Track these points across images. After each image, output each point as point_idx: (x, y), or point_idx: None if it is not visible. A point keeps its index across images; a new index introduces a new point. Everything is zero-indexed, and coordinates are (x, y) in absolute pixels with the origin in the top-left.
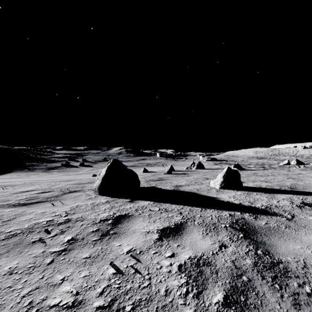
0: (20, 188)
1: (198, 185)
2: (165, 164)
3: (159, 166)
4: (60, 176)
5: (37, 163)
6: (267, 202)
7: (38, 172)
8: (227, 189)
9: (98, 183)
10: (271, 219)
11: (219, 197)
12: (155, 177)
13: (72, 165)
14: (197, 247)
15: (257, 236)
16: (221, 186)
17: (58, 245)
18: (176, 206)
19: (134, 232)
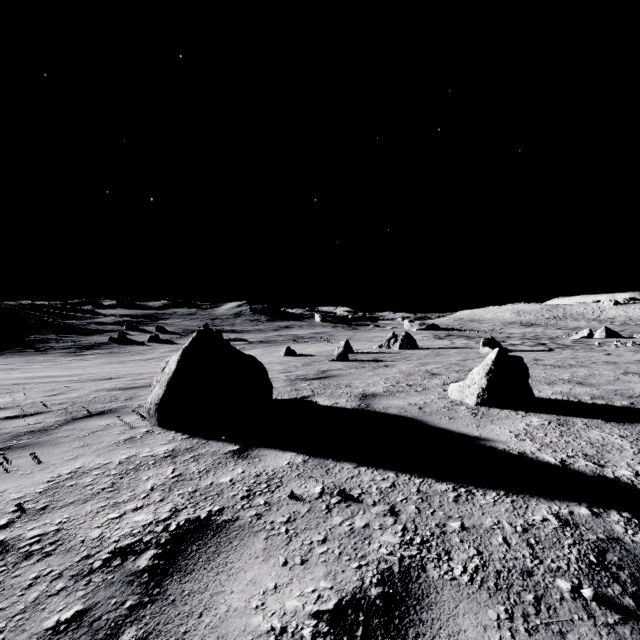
0: None
1: (417, 395)
2: (333, 338)
3: (319, 343)
4: (100, 366)
5: (56, 335)
6: None
7: (55, 355)
8: (497, 407)
9: (158, 393)
10: None
11: (490, 437)
12: (312, 370)
13: (134, 341)
14: None
15: None
16: (480, 399)
17: None
18: (375, 478)
19: (220, 638)
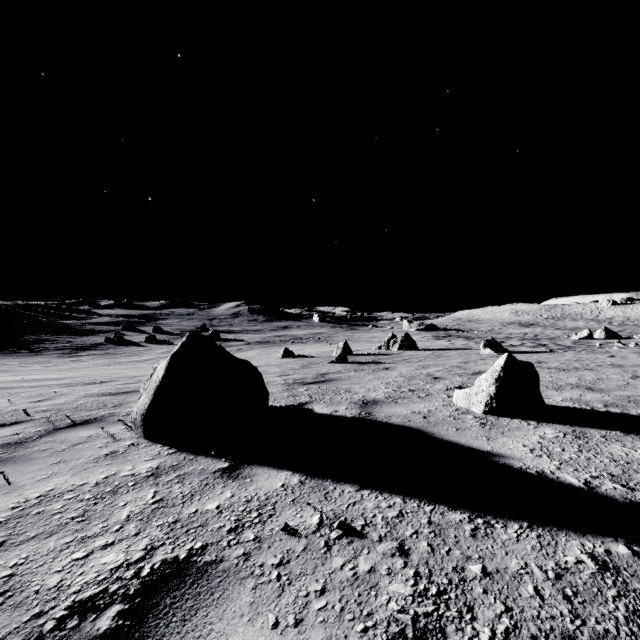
0: None
1: (421, 402)
2: (331, 338)
3: (318, 344)
4: (94, 368)
5: (52, 335)
6: None
7: (50, 356)
8: (506, 416)
9: (144, 402)
10: None
11: (503, 453)
12: (310, 373)
13: (130, 342)
14: None
15: None
16: (488, 408)
17: None
18: (379, 504)
19: None
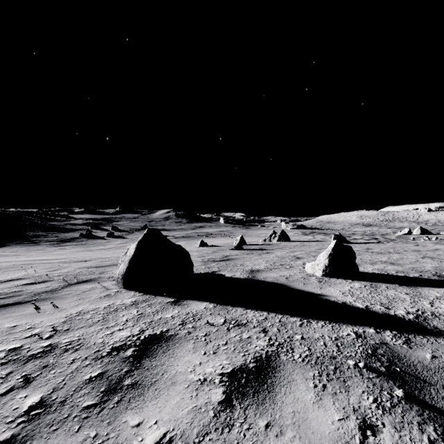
0: (0, 275)
1: (286, 271)
2: (232, 234)
3: (223, 238)
4: (76, 253)
5: (44, 232)
6: (414, 305)
7: (44, 246)
8: (335, 277)
9: (123, 268)
10: (438, 346)
11: (326, 294)
12: (218, 255)
13: (97, 236)
14: (311, 432)
15: (430, 395)
16: (324, 272)
17: (2, 424)
18: (255, 315)
19: (173, 383)
